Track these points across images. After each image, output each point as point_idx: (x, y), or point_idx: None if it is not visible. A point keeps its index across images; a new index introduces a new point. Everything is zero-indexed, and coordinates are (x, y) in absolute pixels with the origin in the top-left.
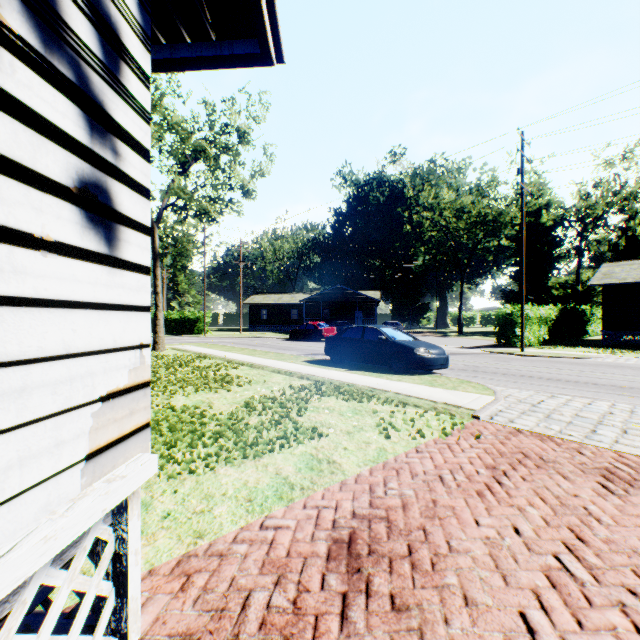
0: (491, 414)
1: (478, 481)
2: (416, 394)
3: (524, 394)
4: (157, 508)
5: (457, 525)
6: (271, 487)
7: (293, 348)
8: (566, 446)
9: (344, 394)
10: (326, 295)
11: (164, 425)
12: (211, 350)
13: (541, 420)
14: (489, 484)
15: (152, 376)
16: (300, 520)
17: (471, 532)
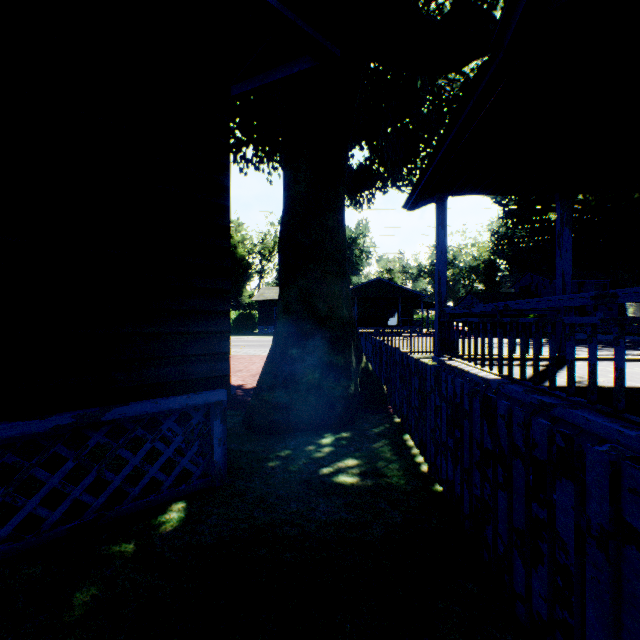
0: None
1: None
2: None
3: None
4: None
5: None
6: None
7: None
8: None
9: None
10: None
11: None
12: None
13: None
14: None
15: None
16: None
17: None
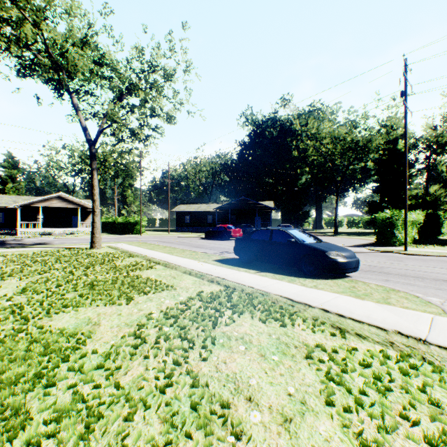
0: None
1: None
2: (349, 312)
3: None
4: None
5: None
6: None
7: (207, 246)
8: None
9: (259, 309)
10: (233, 204)
11: None
12: (138, 248)
13: None
14: None
15: (64, 278)
16: None
17: None
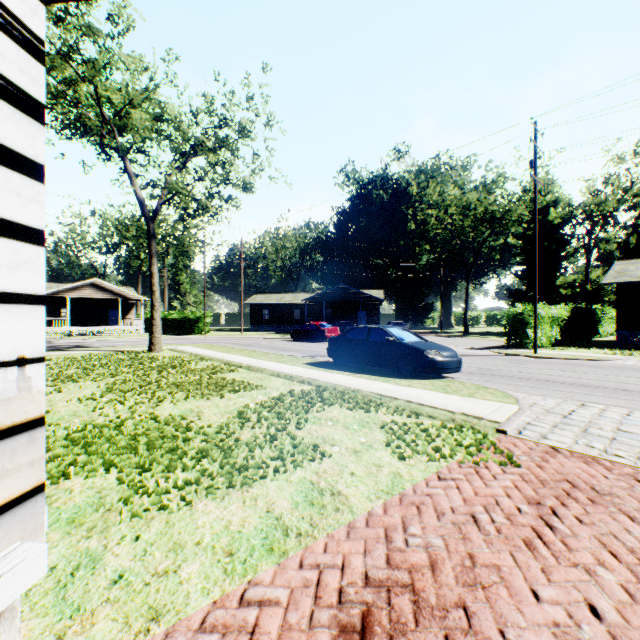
0: (518, 427)
1: (523, 524)
2: (429, 402)
3: (550, 402)
4: (107, 566)
5: (509, 600)
6: (259, 532)
7: (294, 349)
8: (619, 471)
9: (349, 402)
10: (329, 294)
11: (142, 441)
12: (209, 351)
13: (579, 436)
14: (538, 529)
15: (142, 380)
16: (294, 589)
17: (531, 613)
